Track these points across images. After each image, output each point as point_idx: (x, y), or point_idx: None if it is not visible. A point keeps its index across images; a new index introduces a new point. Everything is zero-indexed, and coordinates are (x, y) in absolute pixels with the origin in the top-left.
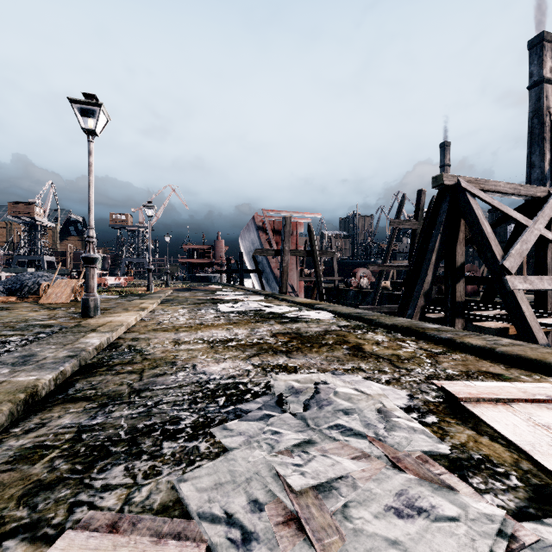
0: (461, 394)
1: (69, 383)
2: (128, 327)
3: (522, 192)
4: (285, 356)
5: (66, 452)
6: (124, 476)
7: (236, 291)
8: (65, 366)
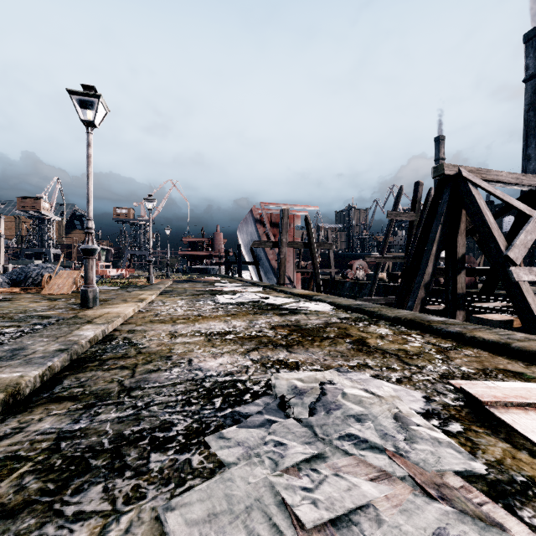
0: (486, 397)
1: (57, 379)
2: (125, 318)
3: (524, 182)
4: (286, 351)
5: (40, 465)
6: (102, 500)
7: (234, 282)
8: (53, 361)
